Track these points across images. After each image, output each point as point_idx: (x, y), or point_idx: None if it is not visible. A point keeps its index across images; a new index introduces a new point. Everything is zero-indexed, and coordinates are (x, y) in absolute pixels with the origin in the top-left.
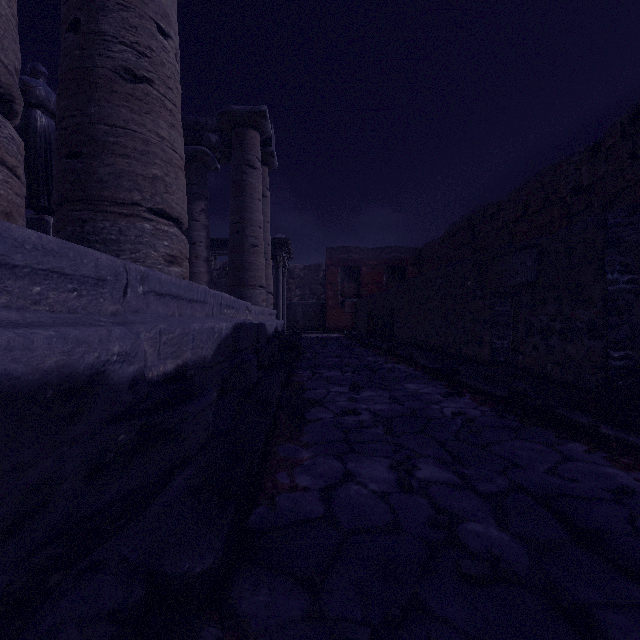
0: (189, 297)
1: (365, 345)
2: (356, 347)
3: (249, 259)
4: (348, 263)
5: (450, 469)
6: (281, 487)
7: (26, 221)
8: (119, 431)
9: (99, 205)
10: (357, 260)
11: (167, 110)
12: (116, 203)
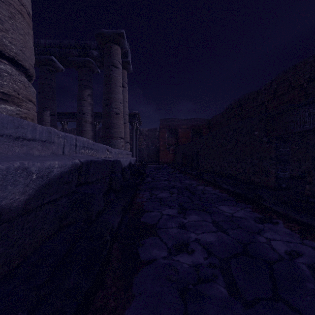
0: (15, 134)
1: (182, 172)
2: (177, 173)
3: (114, 121)
4: (171, 127)
5: None
6: None
7: None
8: None
9: None
10: (176, 125)
11: None
12: None
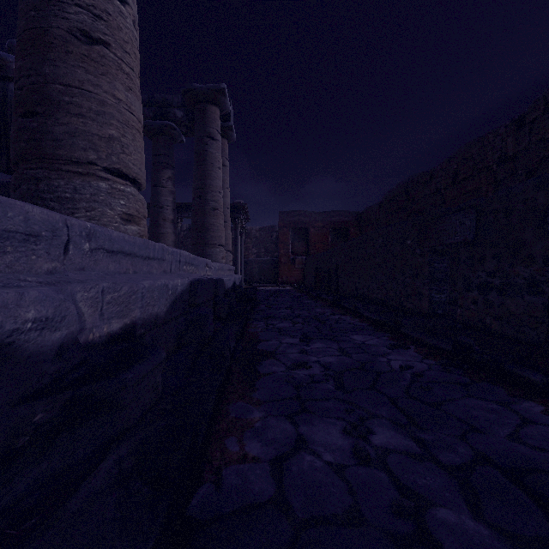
0: (145, 254)
1: (313, 297)
2: (305, 299)
3: (210, 221)
4: (298, 225)
5: (406, 433)
6: (229, 457)
7: (2, 184)
8: (36, 409)
9: (54, 163)
10: (306, 222)
11: (124, 73)
12: (71, 162)
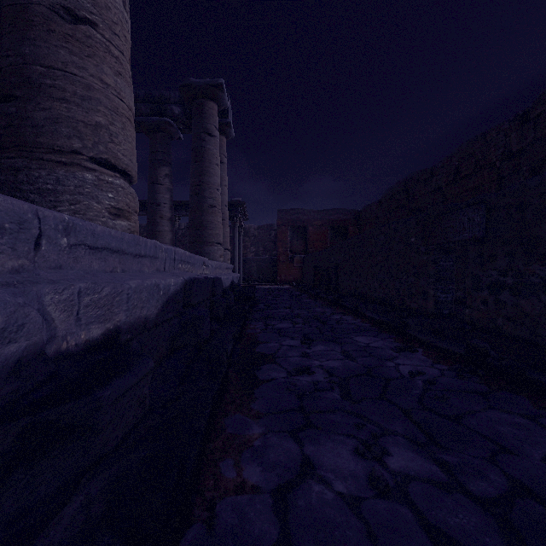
0: (135, 252)
1: (312, 296)
2: (304, 298)
3: (208, 218)
4: (296, 223)
5: (427, 454)
6: (224, 486)
7: None
8: None
9: (34, 152)
10: (304, 221)
11: (113, 56)
12: (53, 150)
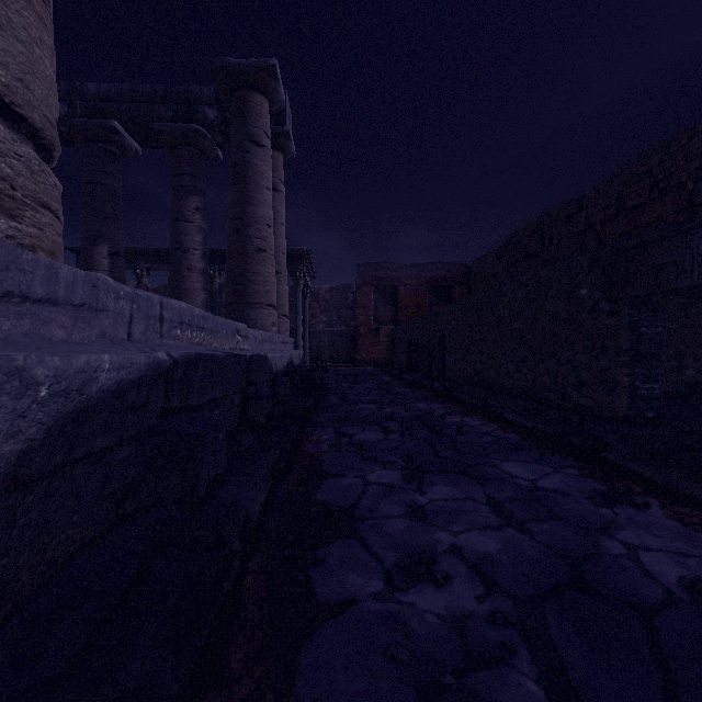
0: (1, 285)
1: (408, 383)
2: (397, 386)
3: (253, 268)
4: (383, 282)
5: None
6: None
7: None
8: None
9: None
10: (394, 279)
11: None
12: None
